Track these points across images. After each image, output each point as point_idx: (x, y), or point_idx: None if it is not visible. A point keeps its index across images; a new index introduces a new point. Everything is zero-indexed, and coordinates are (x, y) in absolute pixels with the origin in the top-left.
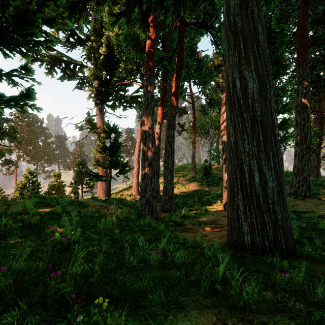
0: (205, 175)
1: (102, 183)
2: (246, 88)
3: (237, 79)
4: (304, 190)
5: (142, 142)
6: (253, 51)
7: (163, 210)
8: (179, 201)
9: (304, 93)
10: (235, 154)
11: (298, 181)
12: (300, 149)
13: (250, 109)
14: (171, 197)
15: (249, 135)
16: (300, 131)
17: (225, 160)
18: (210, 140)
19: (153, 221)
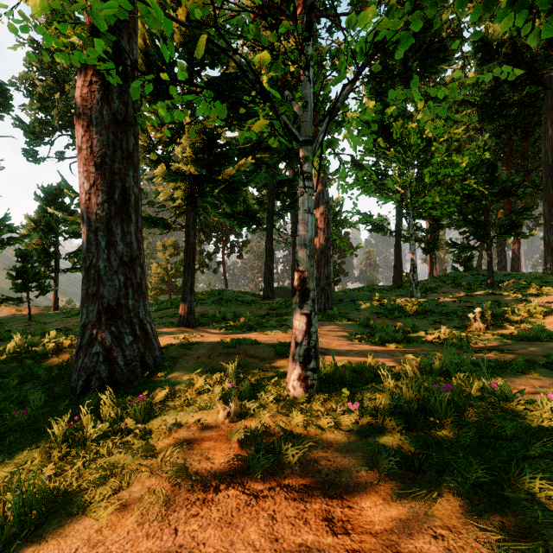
0: None
1: None
2: (549, 240)
3: (546, 237)
4: None
5: (497, 256)
6: (552, 228)
7: None
8: None
9: None
10: (545, 261)
11: None
12: None
13: (550, 247)
14: None
15: (549, 255)
16: None
17: None
18: None
19: None
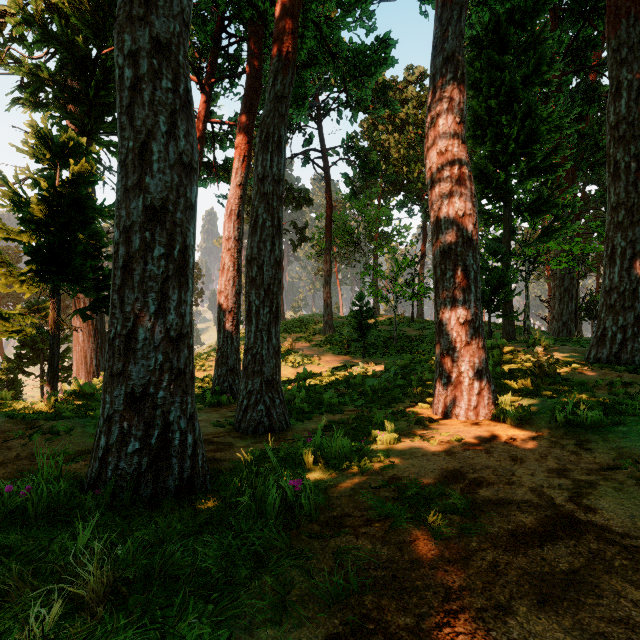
0: (359, 331)
1: (87, 354)
2: None
3: None
4: (639, 349)
5: (118, 107)
6: None
7: (242, 429)
8: (296, 395)
9: (636, 87)
10: None
11: (622, 325)
12: (628, 238)
13: None
14: (273, 381)
15: None
16: (628, 189)
17: (445, 257)
18: (362, 262)
19: (96, 567)
